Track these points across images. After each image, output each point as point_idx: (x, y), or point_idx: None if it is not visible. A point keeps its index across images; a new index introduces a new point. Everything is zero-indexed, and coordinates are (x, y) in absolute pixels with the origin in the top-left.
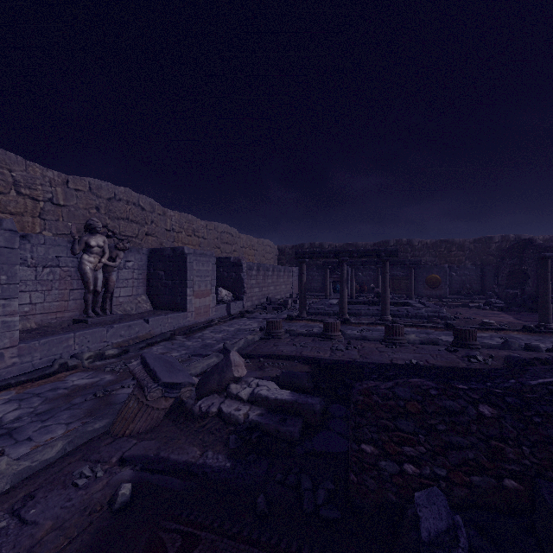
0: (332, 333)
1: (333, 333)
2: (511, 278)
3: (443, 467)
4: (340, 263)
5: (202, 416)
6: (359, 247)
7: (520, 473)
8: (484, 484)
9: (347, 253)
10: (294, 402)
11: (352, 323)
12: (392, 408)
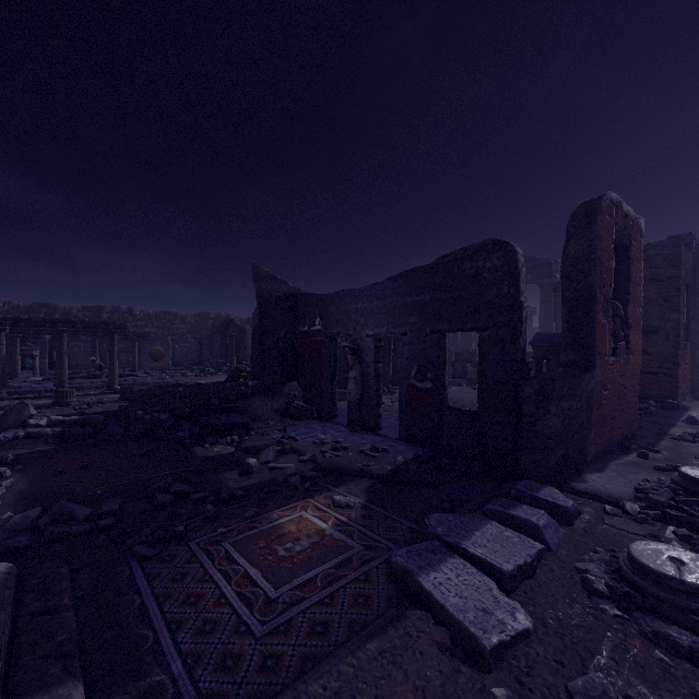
0: (68, 400)
1: (69, 400)
2: (221, 350)
3: (168, 411)
4: (39, 332)
5: (11, 440)
6: (61, 310)
7: (190, 406)
8: (180, 413)
9: (69, 323)
10: (86, 418)
11: (78, 396)
12: (150, 395)
